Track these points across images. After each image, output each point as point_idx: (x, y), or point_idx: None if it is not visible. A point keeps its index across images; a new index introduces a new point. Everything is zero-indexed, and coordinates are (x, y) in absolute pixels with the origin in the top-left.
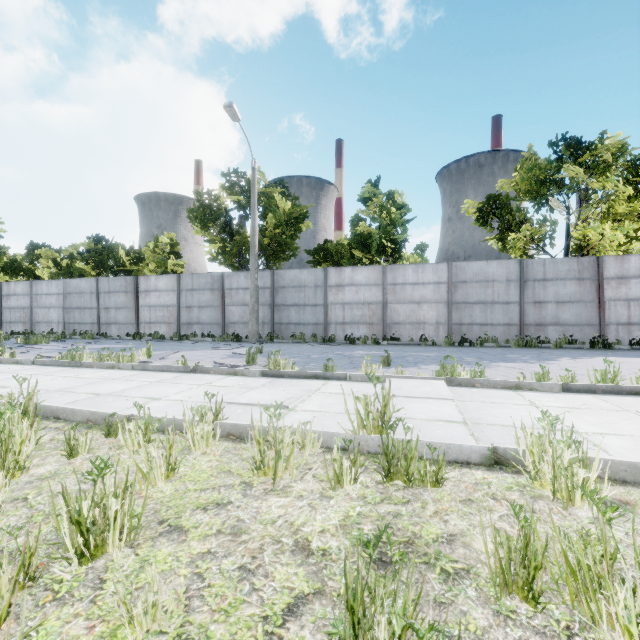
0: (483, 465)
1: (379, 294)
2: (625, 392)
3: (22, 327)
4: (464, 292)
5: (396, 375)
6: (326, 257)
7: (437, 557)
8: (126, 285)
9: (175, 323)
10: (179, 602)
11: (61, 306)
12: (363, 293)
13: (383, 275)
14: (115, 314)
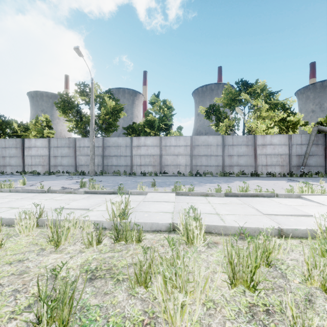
0: (167, 231)
1: (158, 151)
2: (249, 196)
3: None
4: (198, 150)
5: (153, 191)
6: (133, 131)
7: (118, 274)
8: (16, 143)
9: (47, 165)
10: None
11: None
12: (150, 150)
13: (160, 141)
14: (9, 160)
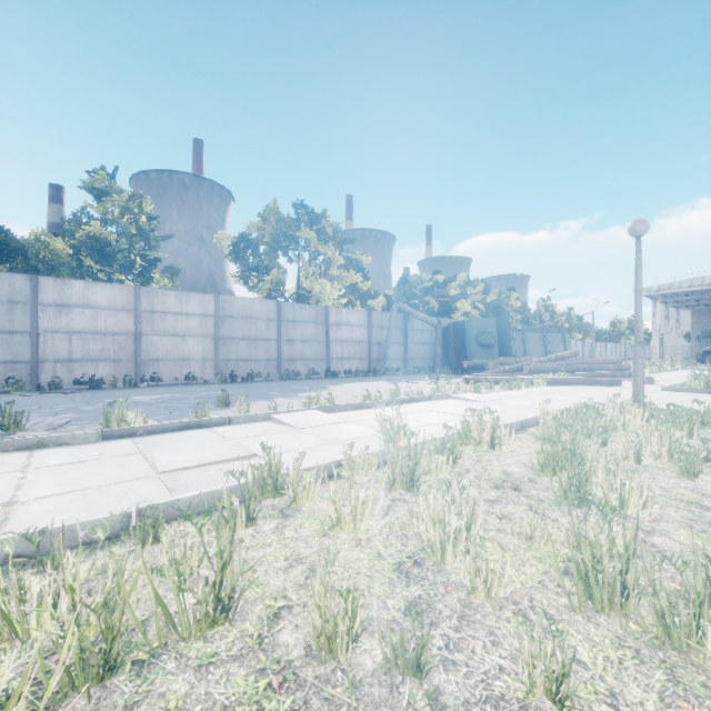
0: None
1: (130, 322)
2: (407, 401)
3: None
4: (231, 327)
5: (277, 411)
6: (9, 256)
7: (519, 479)
8: None
9: None
10: (521, 538)
11: None
12: (105, 319)
13: (136, 299)
14: None
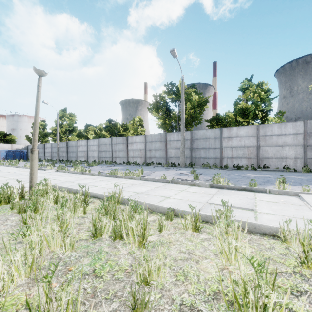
0: None
1: (254, 141)
2: None
3: (84, 159)
4: None
5: (306, 192)
6: (218, 122)
7: None
8: (123, 140)
9: (144, 157)
10: None
11: (98, 150)
12: (244, 141)
13: (257, 130)
14: (118, 153)
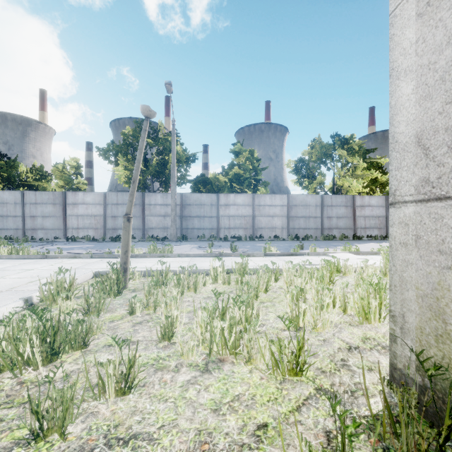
0: None
1: (250, 211)
2: None
3: None
4: (295, 211)
5: (329, 252)
6: (206, 185)
7: None
8: (54, 198)
9: (102, 228)
10: None
11: None
12: (241, 210)
13: (253, 200)
14: (42, 221)
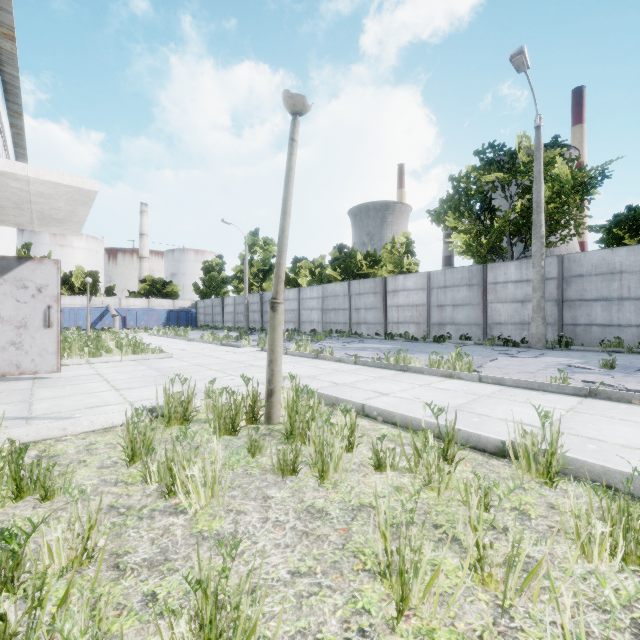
0: None
1: None
2: None
3: (292, 326)
4: None
5: None
6: (637, 229)
7: None
8: (375, 286)
9: (424, 323)
10: None
11: (320, 308)
12: None
13: None
14: (364, 314)
